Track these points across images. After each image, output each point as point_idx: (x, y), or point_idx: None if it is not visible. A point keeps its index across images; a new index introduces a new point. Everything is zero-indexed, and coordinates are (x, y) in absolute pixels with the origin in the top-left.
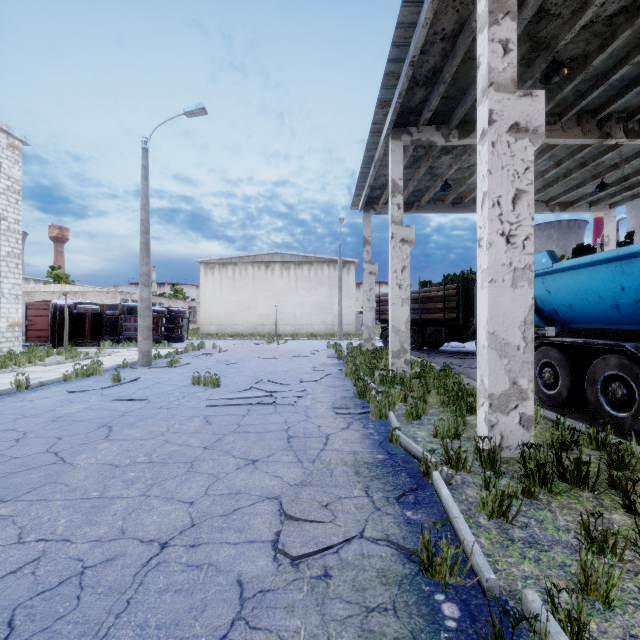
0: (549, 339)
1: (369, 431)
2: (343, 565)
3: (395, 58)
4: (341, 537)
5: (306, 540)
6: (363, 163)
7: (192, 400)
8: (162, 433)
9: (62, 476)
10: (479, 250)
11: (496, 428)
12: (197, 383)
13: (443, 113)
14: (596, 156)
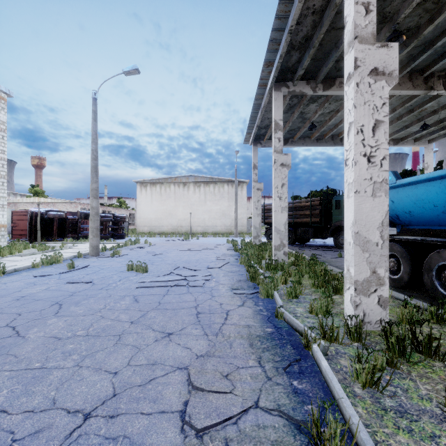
0: (393, 237)
1: (259, 308)
2: (241, 437)
3: (277, 28)
4: (239, 407)
5: (209, 411)
6: (253, 109)
7: (126, 283)
8: (100, 310)
9: (14, 348)
10: (345, 168)
11: (360, 307)
12: (131, 269)
13: (312, 71)
14: (421, 104)
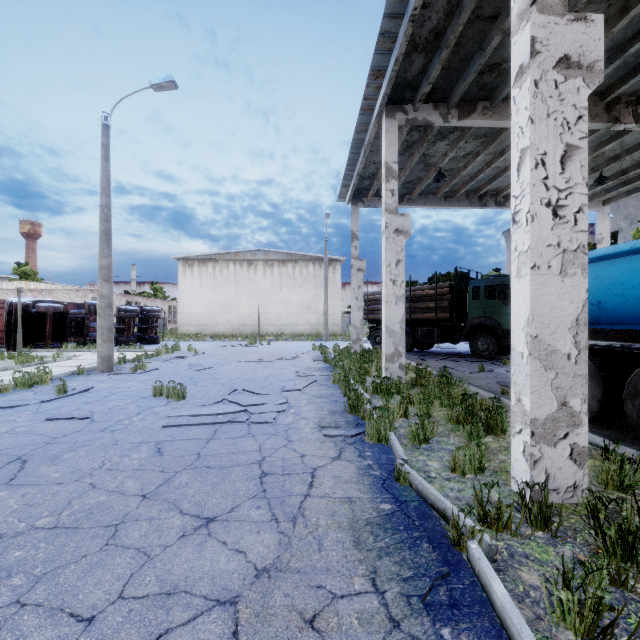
0: None
1: (367, 462)
2: None
3: (392, 12)
4: None
5: None
6: (352, 147)
7: (147, 418)
8: (91, 471)
9: None
10: (514, 227)
11: (540, 465)
12: (159, 394)
13: (442, 89)
14: (597, 146)
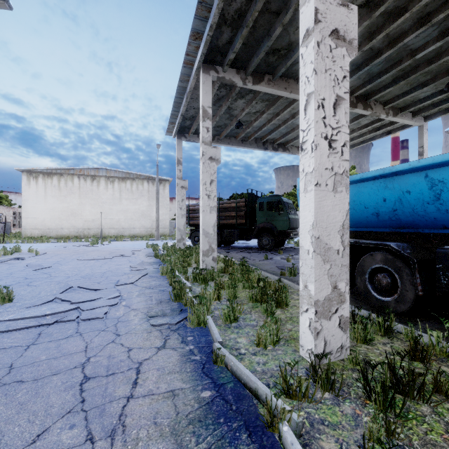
0: None
1: (189, 348)
2: None
3: None
4: None
5: None
6: (177, 93)
7: None
8: None
9: None
10: (302, 153)
11: (321, 335)
12: None
13: (242, 59)
14: None
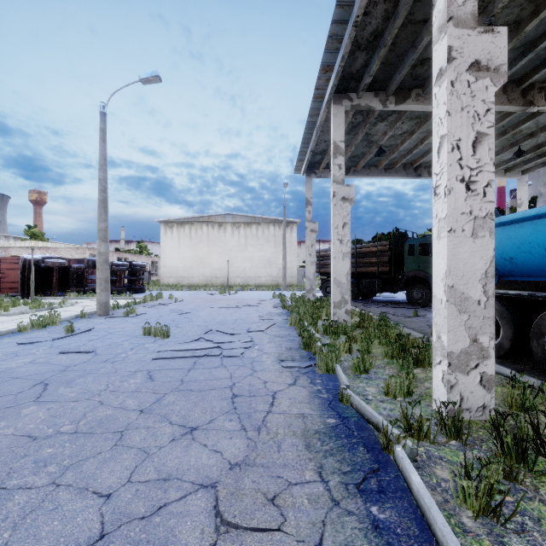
0: None
1: (317, 388)
2: None
3: (339, 19)
4: None
5: None
6: (306, 129)
7: (139, 352)
8: (99, 392)
9: None
10: (435, 198)
11: (455, 389)
12: (148, 333)
13: (381, 79)
14: (516, 125)
